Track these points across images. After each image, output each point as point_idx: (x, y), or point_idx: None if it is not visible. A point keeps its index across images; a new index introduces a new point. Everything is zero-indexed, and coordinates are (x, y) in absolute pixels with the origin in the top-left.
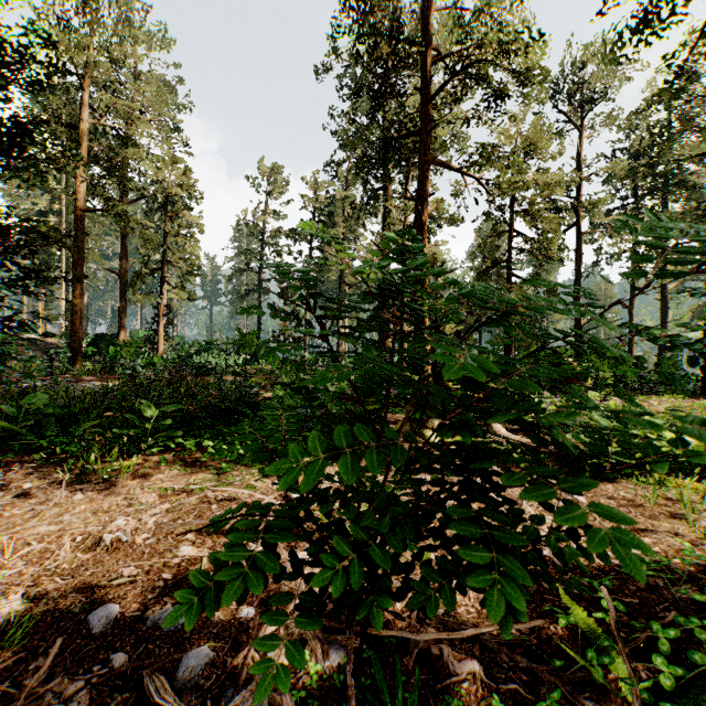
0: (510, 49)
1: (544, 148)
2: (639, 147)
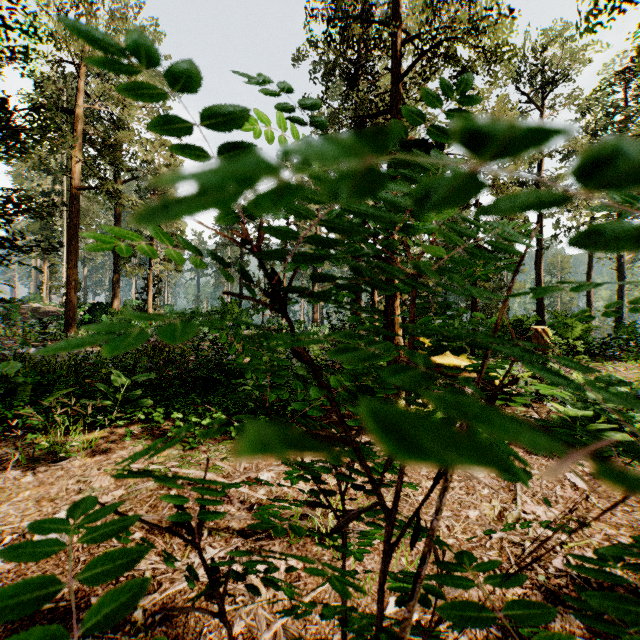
0: (479, 26)
1: None
2: (597, 126)
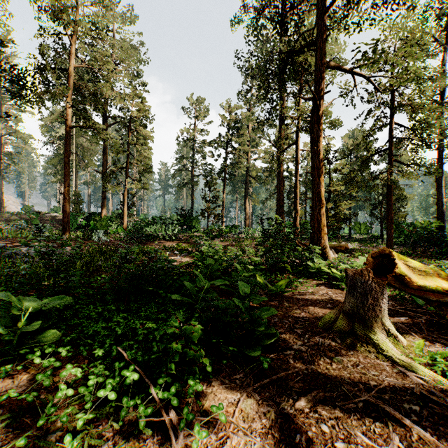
0: None
1: (427, 48)
2: None
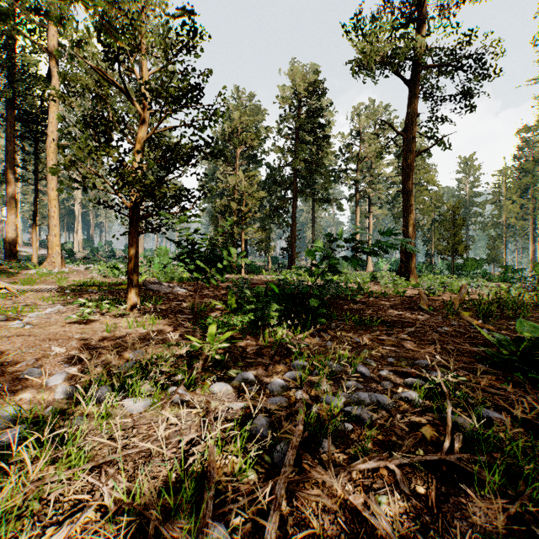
0: None
1: None
2: None
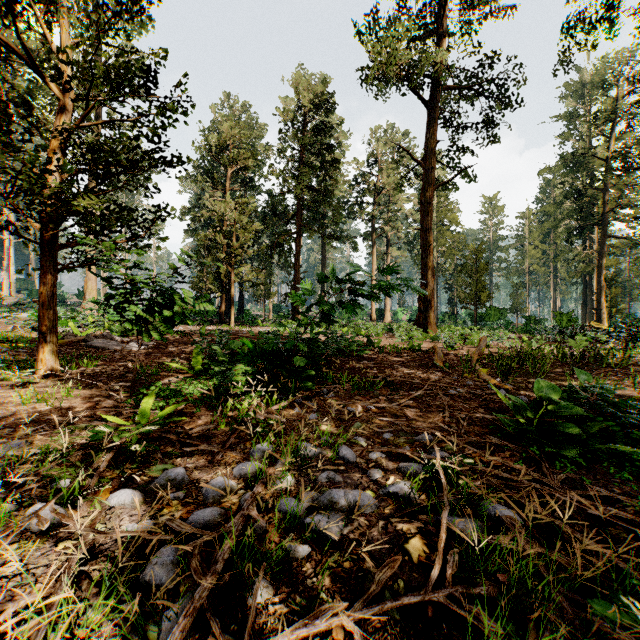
0: None
1: None
2: None
